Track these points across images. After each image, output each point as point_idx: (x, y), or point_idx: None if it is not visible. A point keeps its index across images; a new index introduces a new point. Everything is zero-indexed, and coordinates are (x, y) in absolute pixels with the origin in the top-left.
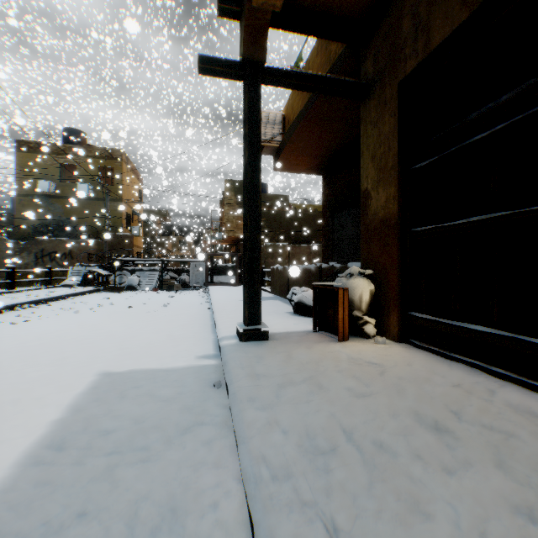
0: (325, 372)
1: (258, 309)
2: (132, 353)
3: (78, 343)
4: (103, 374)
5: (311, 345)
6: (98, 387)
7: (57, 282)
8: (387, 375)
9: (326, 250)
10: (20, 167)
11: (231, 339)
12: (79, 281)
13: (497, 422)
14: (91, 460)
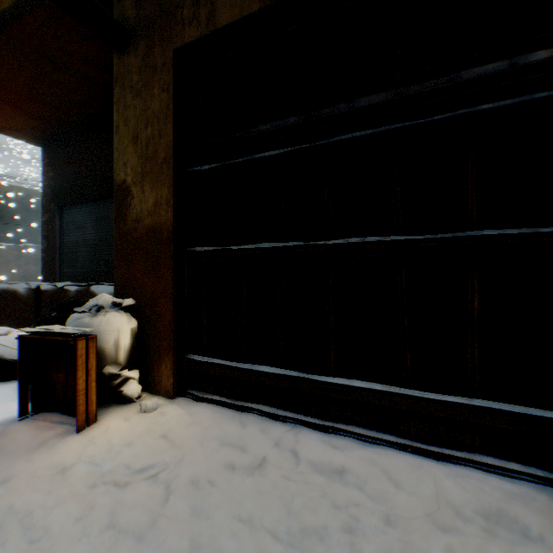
0: None
1: None
2: None
3: None
4: None
5: (13, 468)
6: None
7: None
8: (176, 488)
9: (51, 257)
10: None
11: None
12: None
13: (331, 520)
14: None
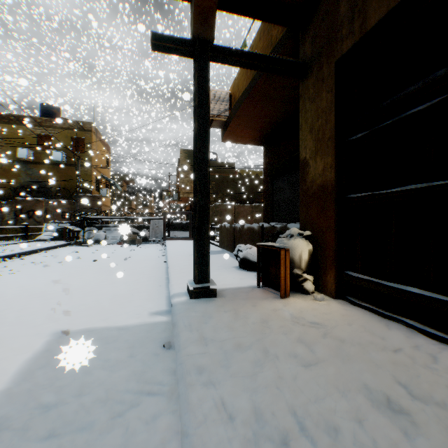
0: (271, 335)
1: (207, 268)
2: (89, 309)
3: (41, 298)
4: (58, 334)
5: (256, 303)
6: (50, 350)
7: (34, 237)
8: (329, 337)
9: (267, 210)
10: (2, 137)
11: (182, 296)
12: (52, 236)
13: None
14: (24, 447)
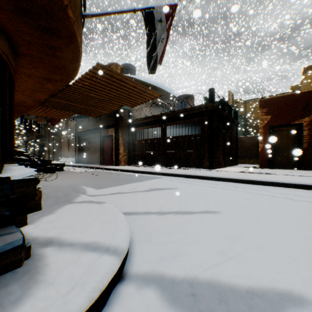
0: None
1: None
2: None
3: None
4: None
5: None
6: None
7: None
8: None
9: None
10: None
11: None
12: None
13: None
14: None
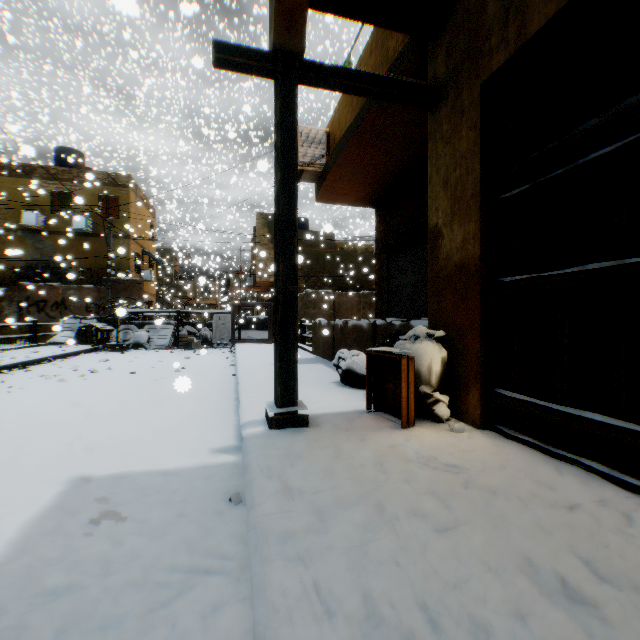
0: (388, 484)
1: (294, 385)
2: (123, 445)
3: (52, 429)
4: (75, 481)
5: (365, 435)
6: (63, 506)
7: (46, 339)
8: (474, 486)
9: (380, 300)
10: None
11: (258, 425)
12: (72, 337)
13: None
14: None
